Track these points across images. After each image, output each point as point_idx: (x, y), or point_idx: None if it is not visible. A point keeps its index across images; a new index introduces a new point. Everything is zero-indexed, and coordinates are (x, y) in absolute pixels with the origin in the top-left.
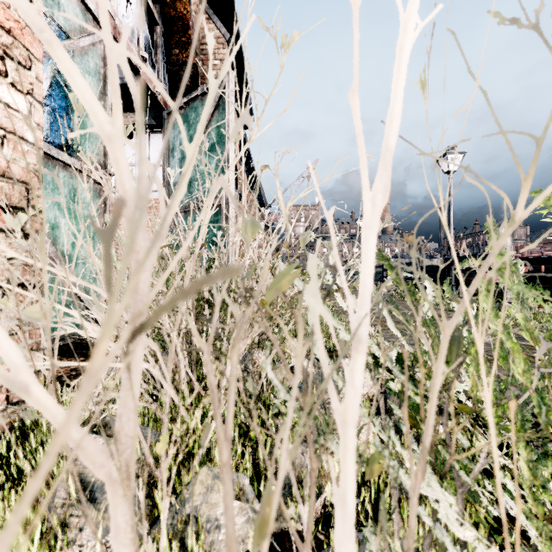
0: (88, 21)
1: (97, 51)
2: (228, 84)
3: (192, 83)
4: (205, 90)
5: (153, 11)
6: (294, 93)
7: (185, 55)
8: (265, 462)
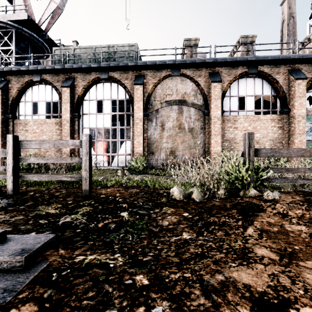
0: None
1: None
2: None
3: None
4: None
5: None
6: None
7: None
8: None
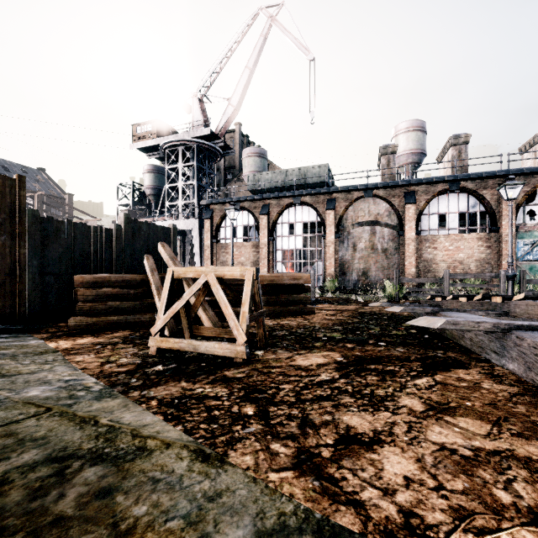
0: None
1: None
2: None
3: None
4: None
5: None
6: None
7: None
8: None
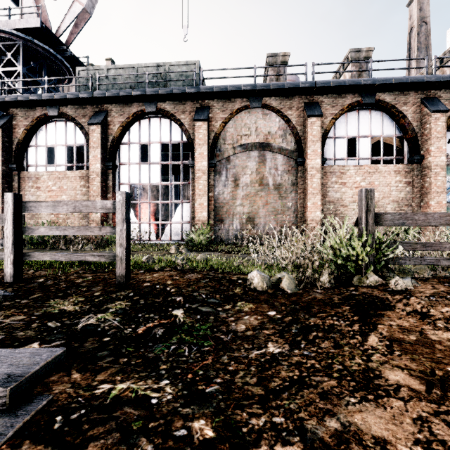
0: None
1: None
2: None
3: None
4: None
5: None
6: None
7: None
8: None
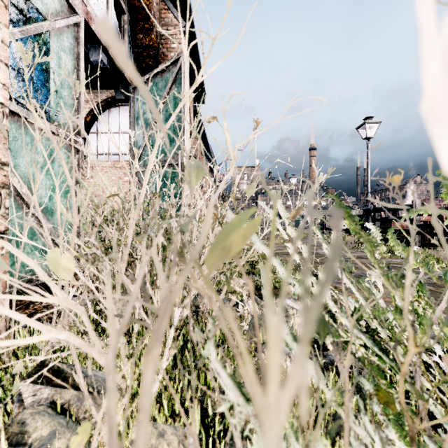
0: (63, 6)
1: (71, 32)
2: (183, 62)
3: (154, 62)
4: (164, 67)
5: (121, 2)
6: (242, 31)
7: (148, 39)
8: (212, 408)
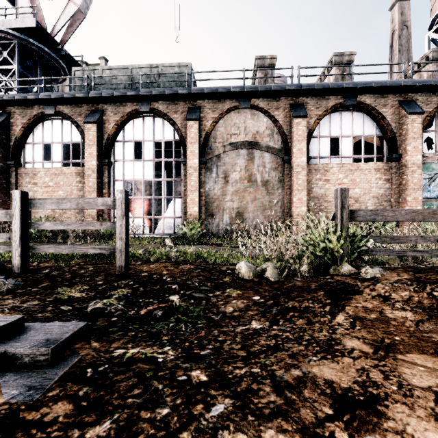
0: None
1: None
2: None
3: None
4: None
5: None
6: None
7: None
8: None
